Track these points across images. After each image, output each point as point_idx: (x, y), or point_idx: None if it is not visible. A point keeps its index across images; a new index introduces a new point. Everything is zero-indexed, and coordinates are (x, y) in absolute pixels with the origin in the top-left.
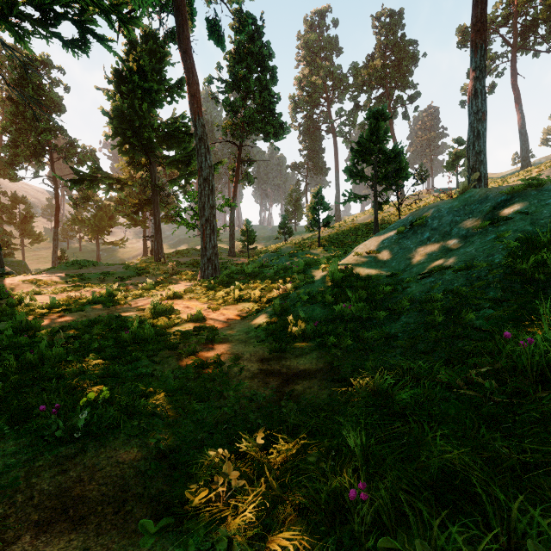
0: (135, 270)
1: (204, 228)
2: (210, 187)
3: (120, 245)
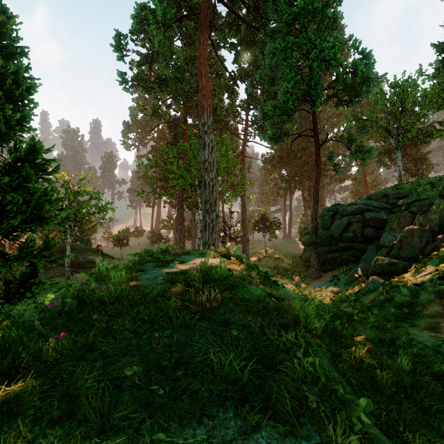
0: None
1: None
2: None
3: None
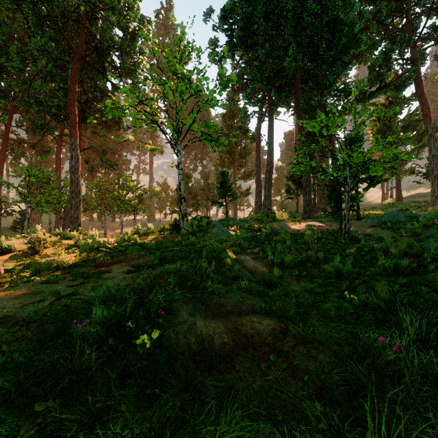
0: (387, 206)
1: (433, 181)
2: (437, 159)
3: (362, 195)
